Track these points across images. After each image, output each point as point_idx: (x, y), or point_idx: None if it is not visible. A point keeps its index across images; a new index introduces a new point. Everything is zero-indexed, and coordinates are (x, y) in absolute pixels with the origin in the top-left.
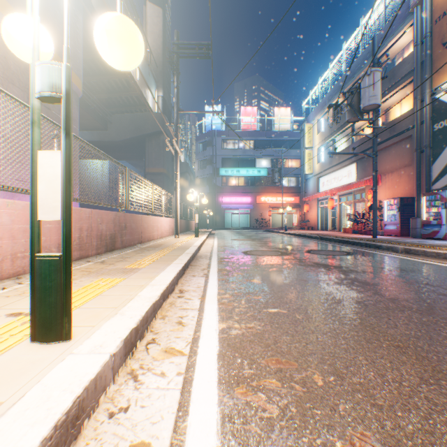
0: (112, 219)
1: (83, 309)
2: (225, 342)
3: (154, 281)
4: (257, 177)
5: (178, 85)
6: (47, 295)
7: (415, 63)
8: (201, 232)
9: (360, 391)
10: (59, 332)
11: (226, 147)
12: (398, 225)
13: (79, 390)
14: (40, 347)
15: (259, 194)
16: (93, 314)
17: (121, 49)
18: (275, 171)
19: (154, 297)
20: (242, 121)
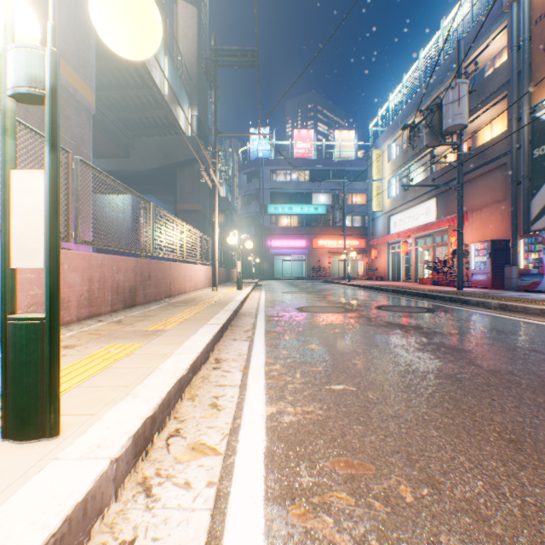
0: (132, 267)
1: (83, 388)
2: (275, 434)
3: (181, 348)
4: (313, 216)
5: (216, 101)
6: (23, 374)
7: (510, 74)
8: (245, 284)
9: (468, 512)
10: (40, 426)
11: (276, 179)
12: (489, 274)
13: (55, 522)
14: (13, 448)
15: (316, 236)
16: (96, 396)
17: (127, 26)
18: (336, 208)
19: (180, 370)
20: (295, 147)
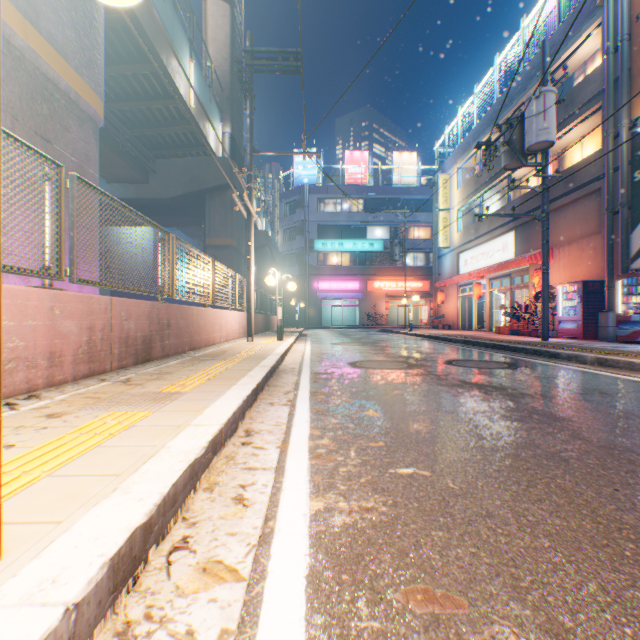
0: (147, 313)
1: (56, 478)
2: (322, 545)
3: (200, 418)
4: (368, 253)
5: (252, 113)
6: None
7: (606, 81)
8: (287, 333)
9: None
10: None
11: (324, 210)
12: (580, 322)
13: None
14: None
15: (371, 277)
16: (71, 491)
17: None
18: (395, 244)
19: (193, 450)
20: (347, 171)
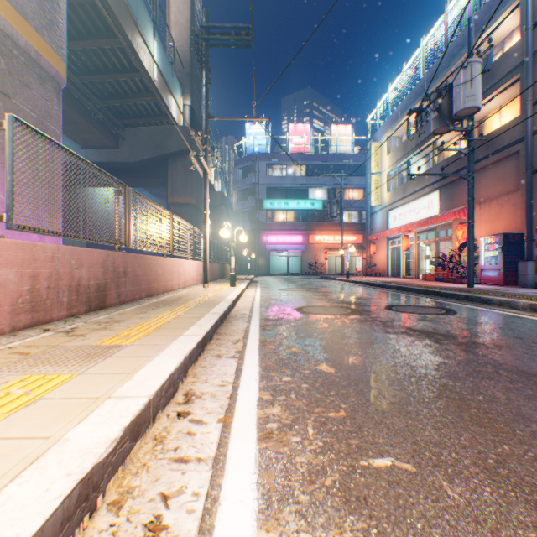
0: (100, 261)
1: None
2: None
3: (127, 385)
4: (310, 211)
5: (208, 83)
6: None
7: (525, 54)
8: (240, 280)
9: None
10: None
11: (272, 174)
12: (501, 270)
13: None
14: None
15: (312, 232)
16: None
17: None
18: (333, 203)
19: (96, 449)
20: (292, 141)
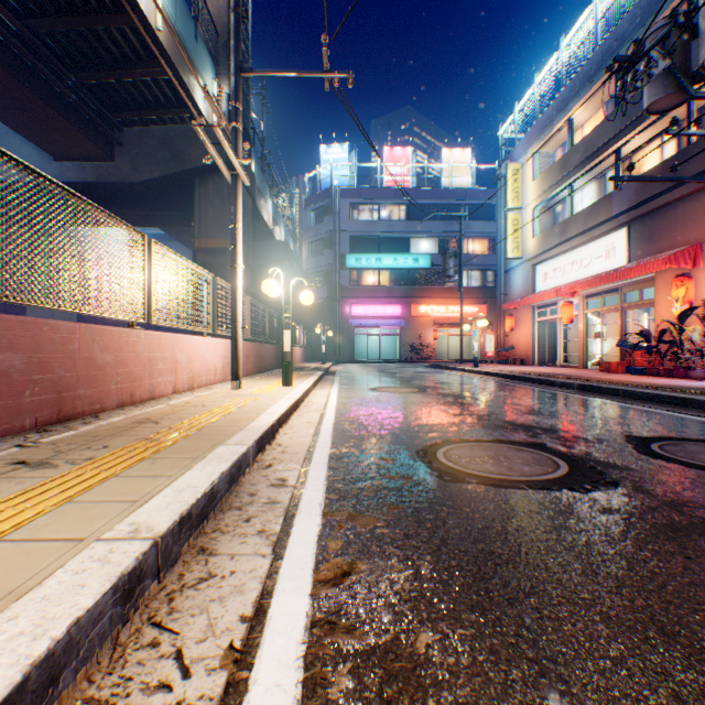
0: None
1: None
2: None
3: None
4: (412, 271)
5: (238, 5)
6: None
7: None
8: (307, 371)
9: None
10: None
11: (358, 218)
12: None
13: None
14: None
15: (416, 300)
16: None
17: None
18: (449, 255)
19: None
20: (386, 171)
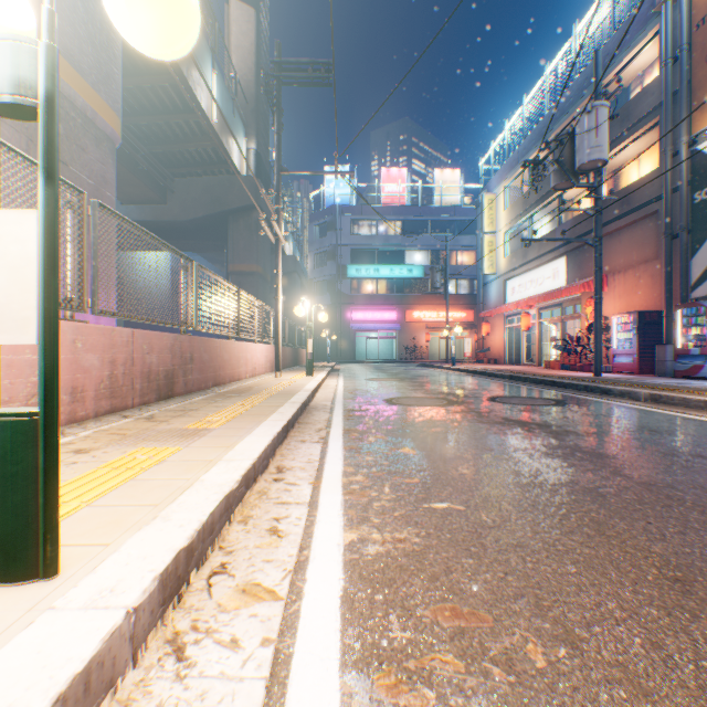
0: (169, 346)
1: (96, 507)
2: (356, 571)
3: (231, 453)
4: (407, 280)
5: (280, 129)
6: (7, 491)
7: (664, 95)
8: (317, 368)
9: (623, 683)
10: (31, 563)
11: (358, 232)
12: (636, 356)
13: (42, 705)
14: None
15: (410, 307)
16: (113, 519)
17: (151, 10)
18: (436, 270)
19: (228, 483)
20: (383, 190)
